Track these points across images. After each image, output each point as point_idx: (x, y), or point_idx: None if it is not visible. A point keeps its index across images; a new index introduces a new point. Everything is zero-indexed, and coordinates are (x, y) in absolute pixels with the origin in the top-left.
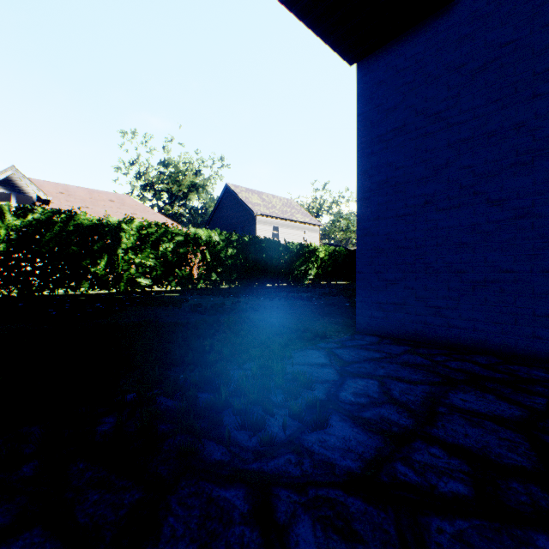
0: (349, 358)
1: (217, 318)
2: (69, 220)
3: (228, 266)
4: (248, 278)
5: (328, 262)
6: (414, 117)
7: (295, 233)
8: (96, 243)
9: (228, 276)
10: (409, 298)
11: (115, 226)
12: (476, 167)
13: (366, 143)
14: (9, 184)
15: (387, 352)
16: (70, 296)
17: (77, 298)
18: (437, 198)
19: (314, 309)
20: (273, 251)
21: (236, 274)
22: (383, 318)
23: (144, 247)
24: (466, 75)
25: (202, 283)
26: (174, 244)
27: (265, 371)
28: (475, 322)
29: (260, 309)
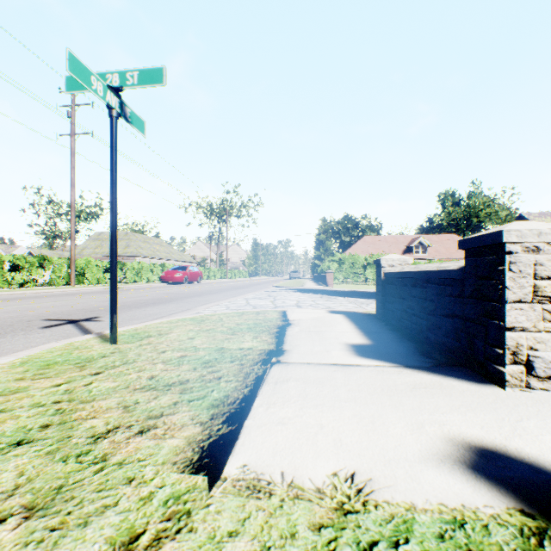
0: None
1: None
2: None
3: None
4: None
5: None
6: None
7: None
8: None
9: None
10: None
11: None
12: None
13: None
14: (418, 242)
15: None
16: None
17: None
18: None
19: None
20: None
21: None
22: None
23: None
24: None
25: None
26: None
27: None
28: None
29: None
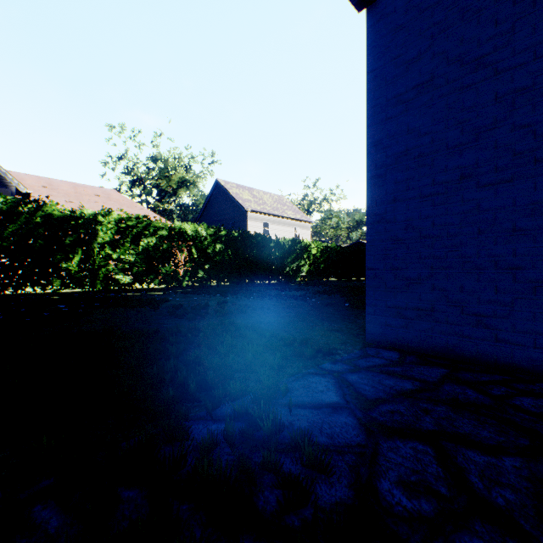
0: (370, 391)
1: (194, 325)
2: (37, 210)
3: (216, 262)
4: (237, 275)
5: (321, 259)
6: (446, 66)
7: (286, 230)
8: (68, 236)
9: (216, 273)
10: (439, 301)
11: (90, 218)
12: (539, 125)
13: (379, 107)
14: None
15: (419, 378)
16: (41, 295)
17: (47, 297)
18: (480, 170)
19: (310, 310)
20: (263, 247)
21: (225, 271)
22: (403, 327)
23: (124, 242)
24: (523, 2)
25: (189, 281)
26: (157, 239)
27: (248, 421)
28: (537, 337)
29: (248, 311)
